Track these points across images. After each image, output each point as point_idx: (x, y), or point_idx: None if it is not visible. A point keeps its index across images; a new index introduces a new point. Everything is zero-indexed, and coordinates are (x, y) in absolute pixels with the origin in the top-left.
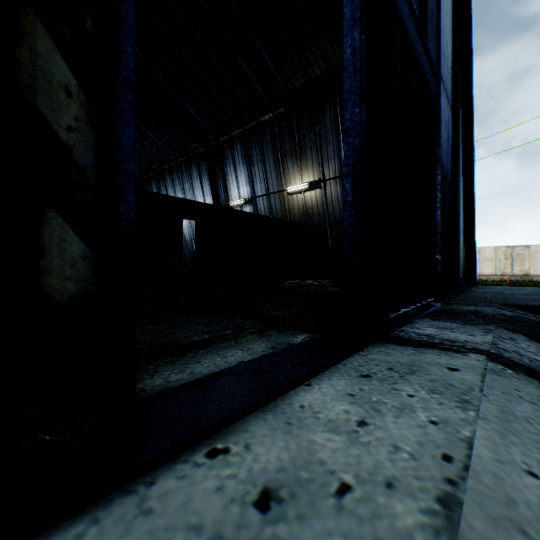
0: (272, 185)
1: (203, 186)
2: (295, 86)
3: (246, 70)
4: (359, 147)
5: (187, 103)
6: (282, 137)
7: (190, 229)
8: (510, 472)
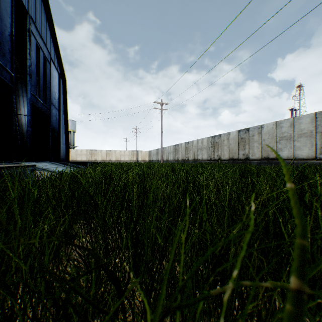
0: None
1: None
2: None
3: None
4: (31, 134)
5: None
6: None
7: None
8: (43, 163)
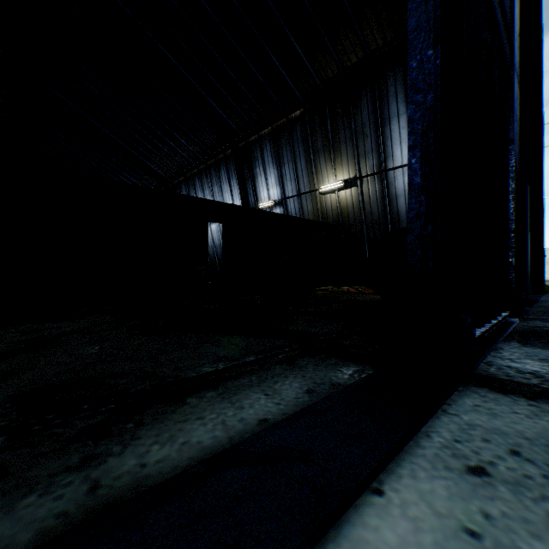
0: (303, 185)
1: (232, 188)
2: (329, 76)
3: (276, 63)
4: (433, 104)
5: (216, 103)
6: (314, 133)
7: (219, 234)
8: None
